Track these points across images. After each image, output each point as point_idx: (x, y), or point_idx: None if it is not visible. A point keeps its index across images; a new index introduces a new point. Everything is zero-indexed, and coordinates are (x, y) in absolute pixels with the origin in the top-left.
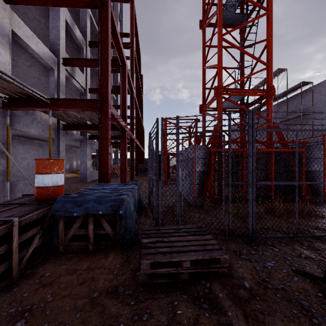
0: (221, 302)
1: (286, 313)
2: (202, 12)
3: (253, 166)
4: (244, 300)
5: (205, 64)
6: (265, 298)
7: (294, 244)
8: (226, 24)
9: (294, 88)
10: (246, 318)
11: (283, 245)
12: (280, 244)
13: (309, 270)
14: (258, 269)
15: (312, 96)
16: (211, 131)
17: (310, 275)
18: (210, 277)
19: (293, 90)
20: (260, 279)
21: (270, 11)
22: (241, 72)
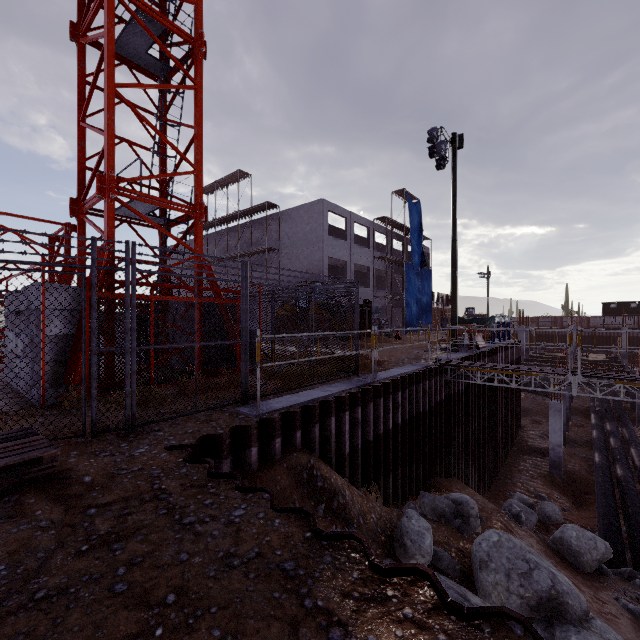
0: (30, 508)
1: (128, 487)
2: (78, 10)
3: (133, 323)
4: (75, 496)
5: (83, 118)
6: (109, 485)
7: (189, 422)
8: (132, 62)
9: (259, 208)
10: (68, 510)
11: (174, 427)
12: (171, 426)
13: (186, 443)
14: (119, 461)
15: (279, 225)
16: (57, 264)
17: (183, 446)
18: (23, 489)
19: (259, 210)
20: (115, 470)
21: (199, 88)
22: (161, 160)
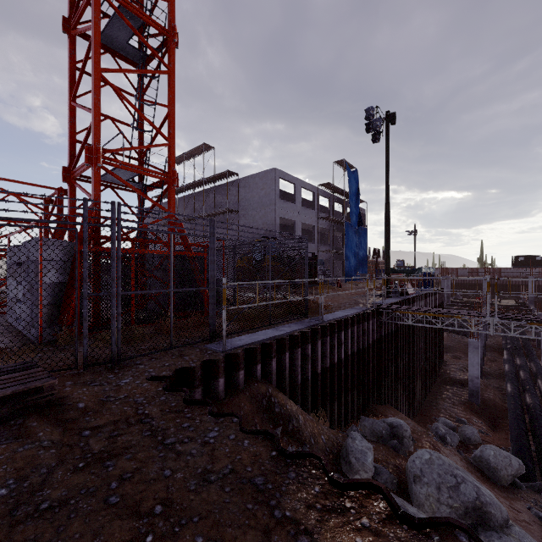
0: (33, 430)
1: (116, 412)
2: (70, 6)
3: (118, 272)
4: (71, 420)
5: (74, 98)
6: (99, 410)
7: (165, 357)
8: (115, 51)
9: (221, 176)
10: (65, 432)
11: (153, 360)
12: (150, 360)
13: (164, 374)
14: (107, 390)
15: (238, 190)
16: (54, 221)
17: (162, 377)
18: (27, 413)
19: (221, 178)
20: (104, 397)
21: (172, 73)
22: (139, 134)
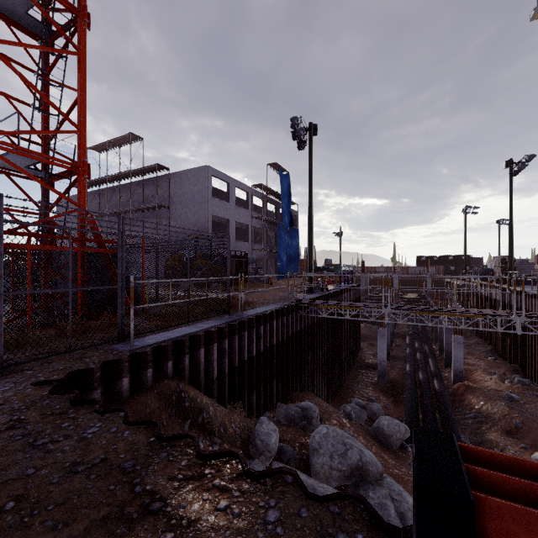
0: None
1: None
2: None
3: None
4: None
5: None
6: None
7: (62, 360)
8: (11, 19)
9: (150, 169)
10: None
11: (46, 365)
12: (42, 365)
13: (55, 378)
14: None
15: (169, 185)
16: None
17: (51, 381)
18: None
19: (150, 171)
20: None
21: (82, 55)
22: (43, 117)
